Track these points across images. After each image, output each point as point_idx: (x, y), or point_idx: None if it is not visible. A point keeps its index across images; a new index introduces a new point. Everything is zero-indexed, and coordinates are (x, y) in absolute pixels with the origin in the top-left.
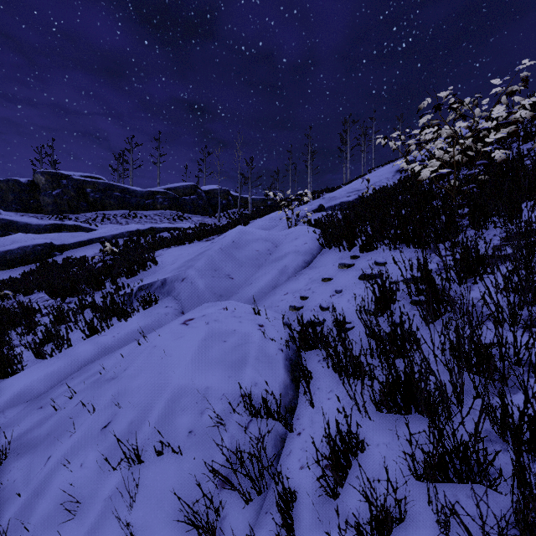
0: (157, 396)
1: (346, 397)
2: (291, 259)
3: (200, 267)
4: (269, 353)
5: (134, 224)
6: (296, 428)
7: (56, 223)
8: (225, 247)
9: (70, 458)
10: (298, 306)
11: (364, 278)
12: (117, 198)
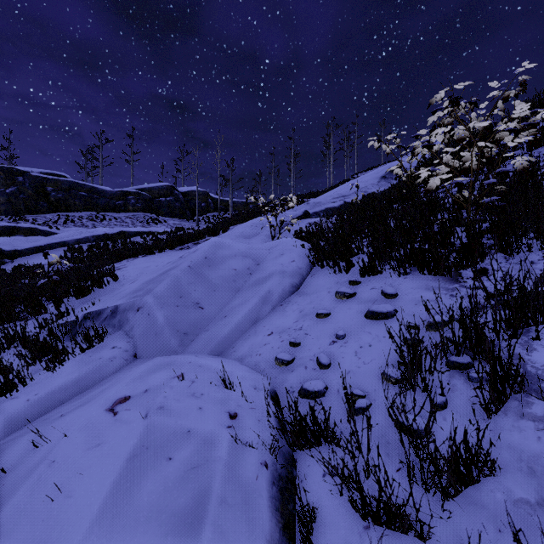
0: None
1: None
2: (276, 282)
3: (161, 293)
4: (244, 480)
5: (101, 228)
6: None
7: (8, 225)
8: (195, 265)
9: None
10: (287, 360)
11: (373, 317)
12: (83, 199)
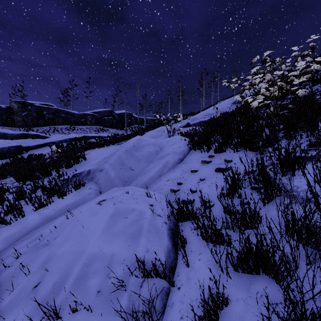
0: (75, 262)
1: (211, 258)
2: (171, 157)
3: (112, 162)
4: (157, 226)
5: (73, 134)
6: (176, 283)
7: (24, 133)
8: (129, 149)
9: (6, 314)
10: (176, 190)
11: (218, 170)
12: (63, 118)
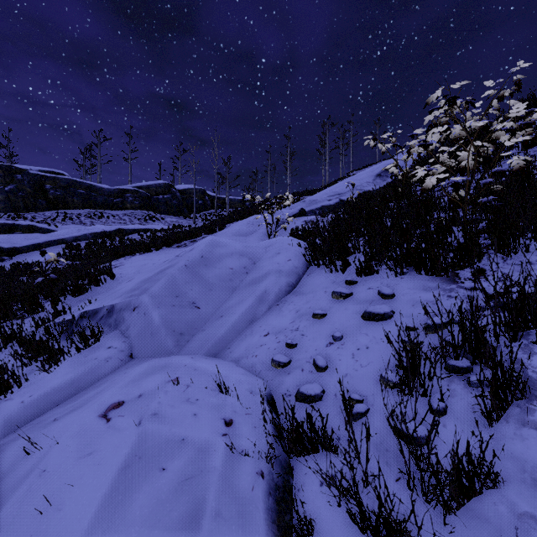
0: None
1: None
2: (273, 281)
3: (157, 292)
4: (239, 491)
5: (99, 225)
6: None
7: (7, 222)
8: (192, 264)
9: None
10: (284, 362)
11: (370, 318)
12: (81, 196)
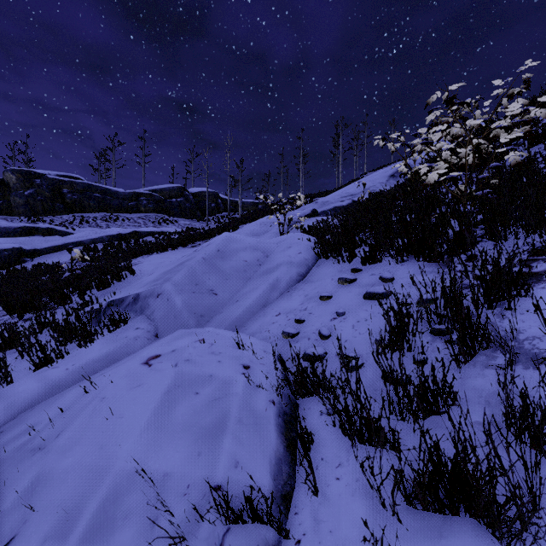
0: (89, 491)
1: (361, 477)
2: (284, 271)
3: (179, 281)
4: (256, 410)
5: (115, 228)
6: (293, 531)
7: (27, 225)
8: (209, 257)
9: None
10: (293, 333)
11: (370, 297)
12: (97, 200)
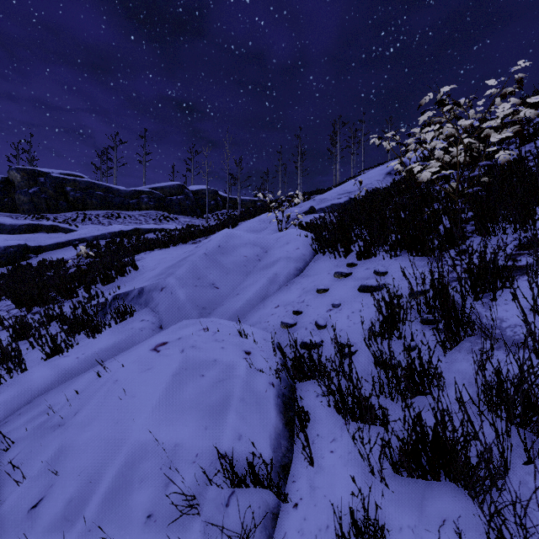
0: (108, 459)
1: (353, 450)
2: (282, 266)
3: (181, 275)
4: (257, 391)
5: (117, 225)
6: (291, 496)
7: (32, 223)
8: (210, 252)
9: None
10: (291, 323)
11: (364, 290)
12: (99, 198)
